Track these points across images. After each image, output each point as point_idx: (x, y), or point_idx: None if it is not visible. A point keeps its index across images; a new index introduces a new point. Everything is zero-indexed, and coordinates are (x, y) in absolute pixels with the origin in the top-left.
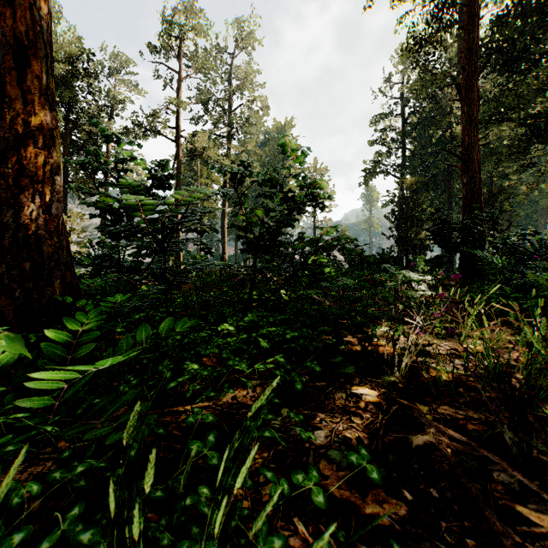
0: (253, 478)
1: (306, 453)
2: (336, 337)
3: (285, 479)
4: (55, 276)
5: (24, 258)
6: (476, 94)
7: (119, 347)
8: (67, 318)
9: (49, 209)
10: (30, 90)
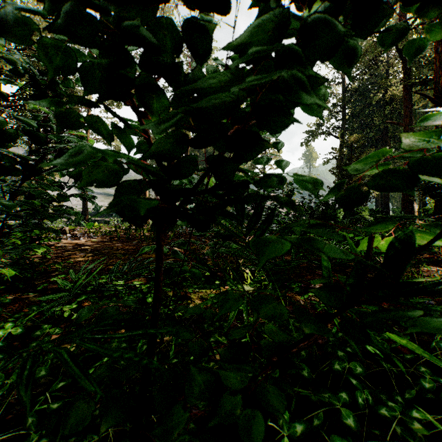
0: None
1: None
2: None
3: None
4: None
5: None
6: None
7: None
8: None
9: None
10: None
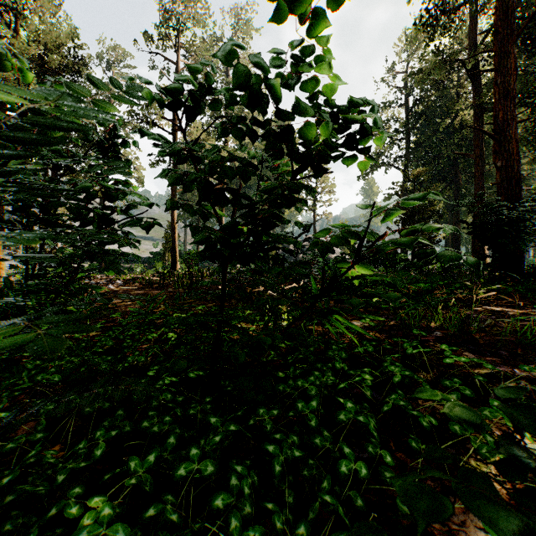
0: None
1: None
2: None
3: None
4: None
5: None
6: (512, 61)
7: None
8: None
9: None
10: None
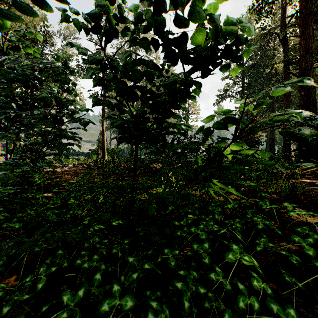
0: None
1: None
2: None
3: None
4: None
5: None
6: (310, 30)
7: None
8: None
9: None
10: None
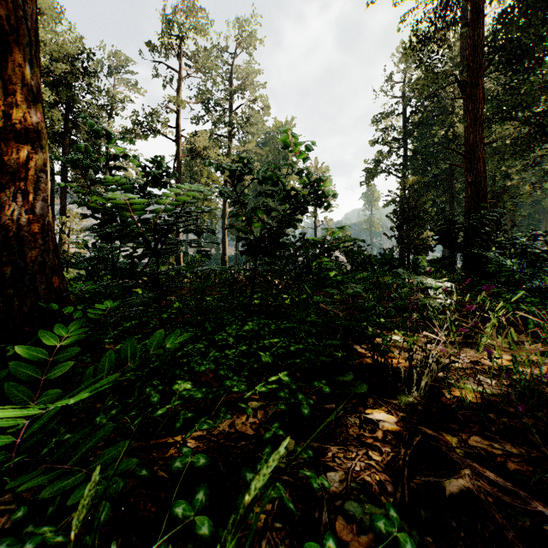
0: (254, 542)
1: (319, 505)
2: (345, 350)
3: (294, 544)
4: (39, 281)
5: (4, 262)
6: (481, 92)
7: (100, 366)
8: (43, 332)
9: (33, 208)
10: (12, 79)
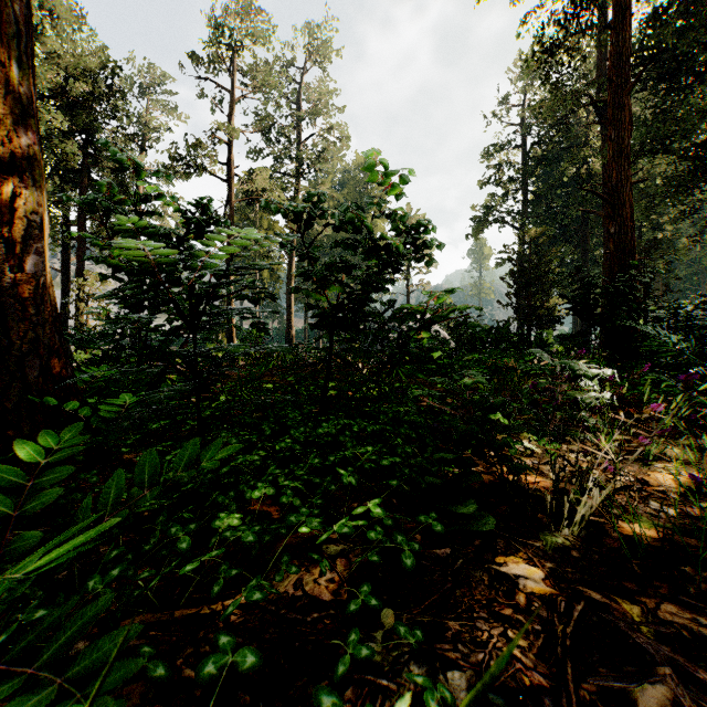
0: None
1: None
2: (461, 466)
3: None
4: (30, 365)
5: None
6: (627, 114)
7: (103, 494)
8: (22, 443)
9: (22, 265)
10: None
